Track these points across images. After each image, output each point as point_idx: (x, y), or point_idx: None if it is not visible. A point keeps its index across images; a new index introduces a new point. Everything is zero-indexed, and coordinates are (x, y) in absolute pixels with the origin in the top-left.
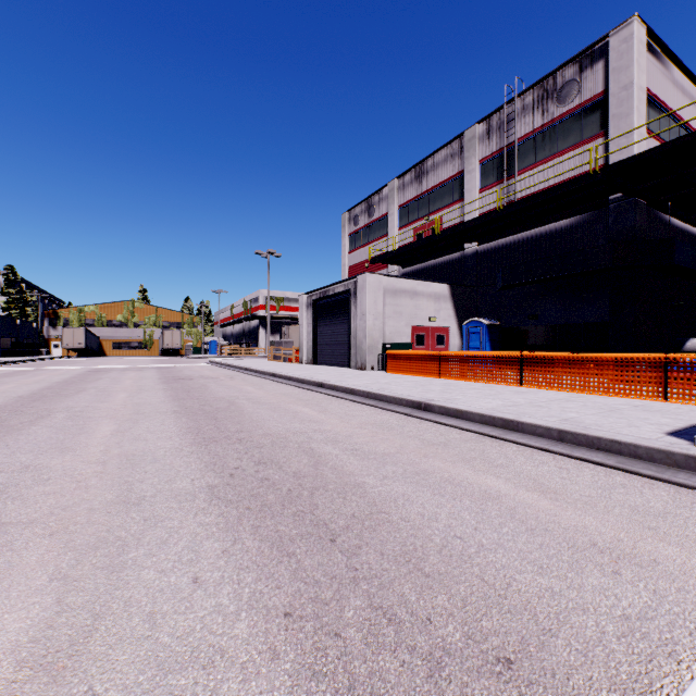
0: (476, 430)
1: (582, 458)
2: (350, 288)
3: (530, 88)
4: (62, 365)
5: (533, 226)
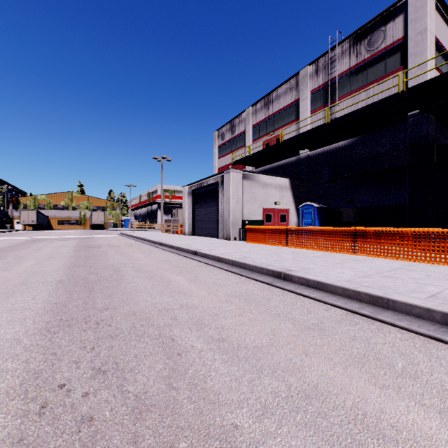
0: (344, 306)
1: None
2: (219, 181)
3: (347, 38)
4: (13, 236)
5: (350, 137)
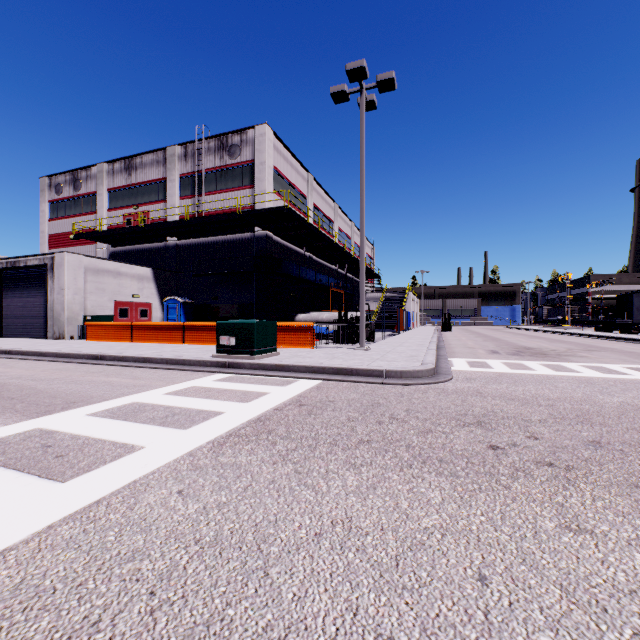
0: (127, 365)
1: (169, 368)
2: (47, 263)
3: (213, 137)
4: None
5: (215, 235)
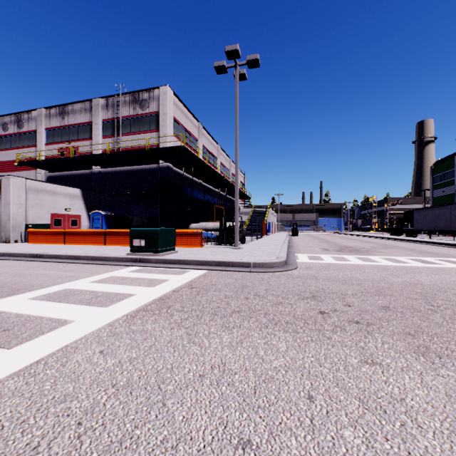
0: (61, 261)
1: (94, 263)
2: None
3: (128, 93)
4: None
5: (129, 165)
